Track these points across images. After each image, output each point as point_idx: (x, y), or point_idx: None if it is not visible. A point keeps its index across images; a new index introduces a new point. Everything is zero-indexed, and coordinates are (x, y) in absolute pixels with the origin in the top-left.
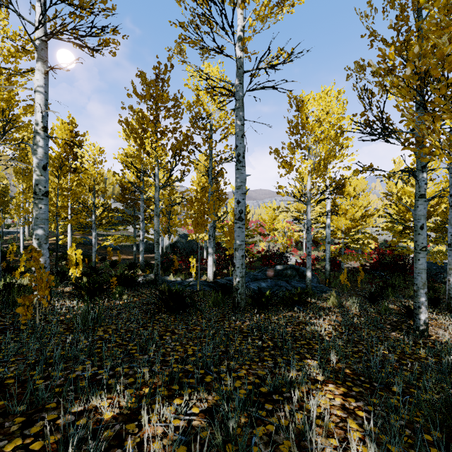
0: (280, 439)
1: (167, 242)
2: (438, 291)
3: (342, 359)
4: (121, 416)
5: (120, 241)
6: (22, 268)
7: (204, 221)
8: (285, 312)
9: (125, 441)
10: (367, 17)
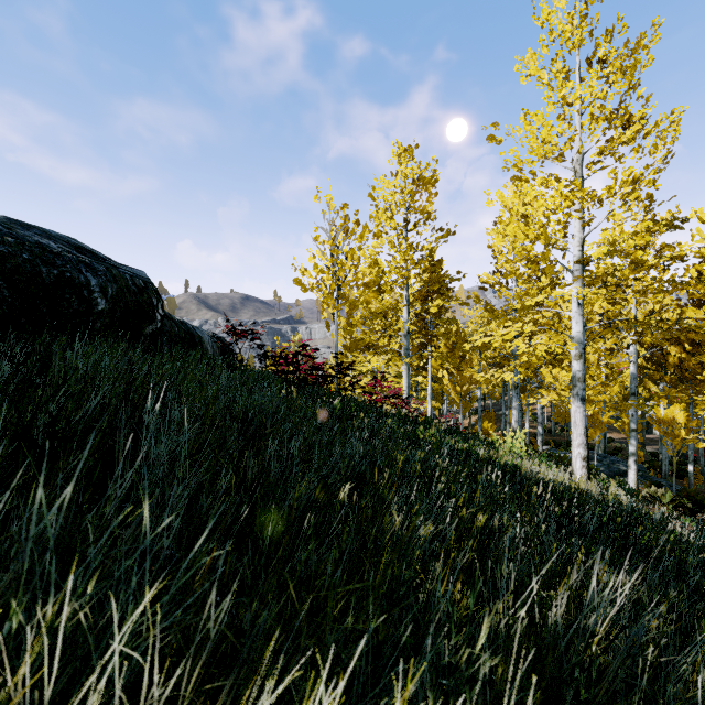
0: None
1: None
2: None
3: None
4: None
5: None
6: None
7: None
8: None
9: None
10: None
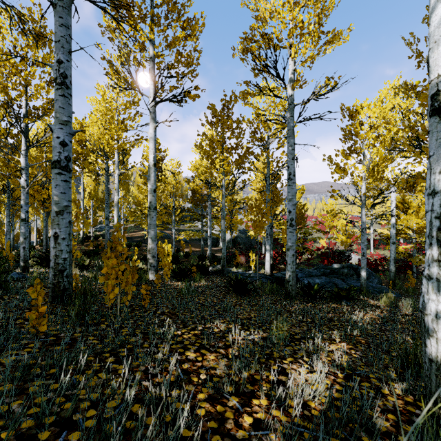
0: (299, 352)
1: (228, 237)
2: None
3: (364, 336)
4: (222, 331)
5: (191, 236)
6: (136, 256)
7: (262, 224)
8: (331, 304)
9: (226, 338)
10: (411, 44)
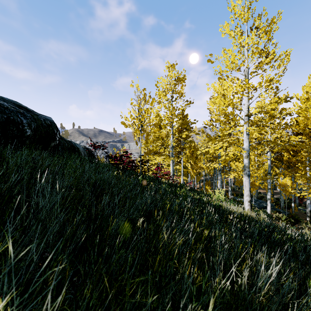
0: None
1: None
2: None
3: None
4: None
5: None
6: None
7: None
8: None
9: None
10: None
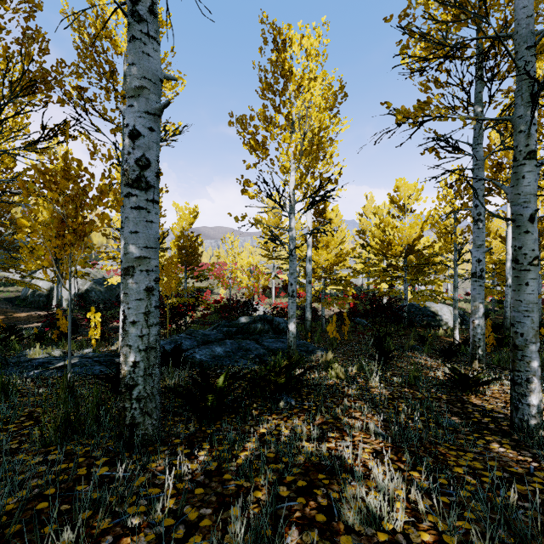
0: None
1: (73, 291)
2: (426, 336)
3: None
4: None
5: None
6: None
7: (83, 225)
8: (263, 422)
9: None
10: None
